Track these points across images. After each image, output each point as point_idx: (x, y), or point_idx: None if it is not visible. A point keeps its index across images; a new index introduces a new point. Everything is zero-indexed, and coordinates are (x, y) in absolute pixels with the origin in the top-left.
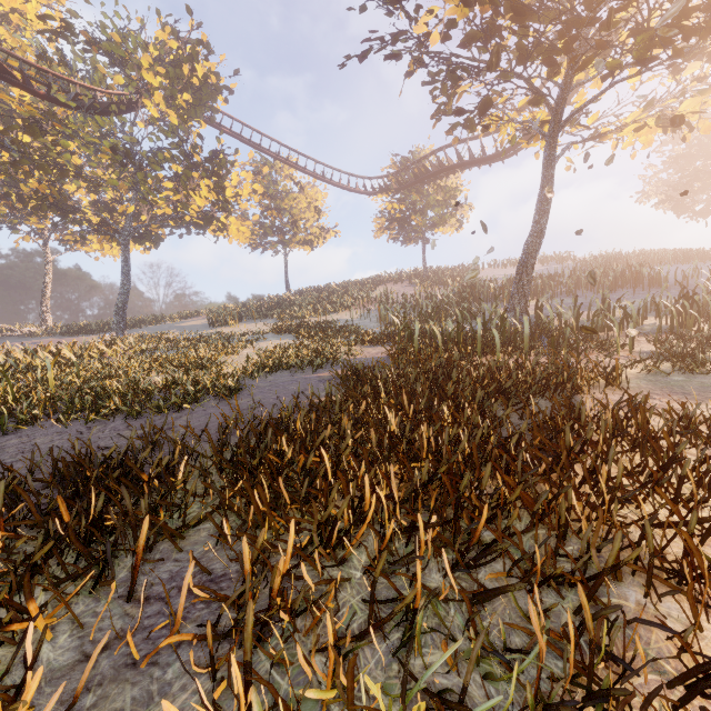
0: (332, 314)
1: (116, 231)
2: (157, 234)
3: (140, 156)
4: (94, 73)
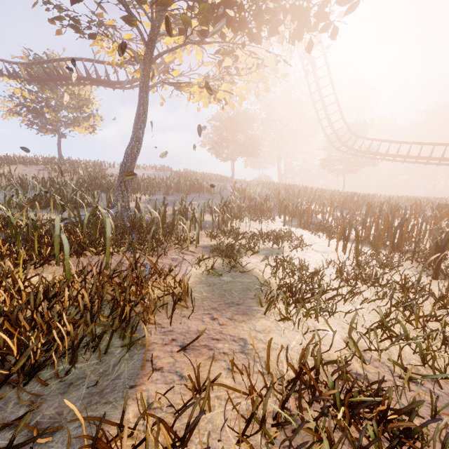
0: None
1: None
2: None
3: None
4: None
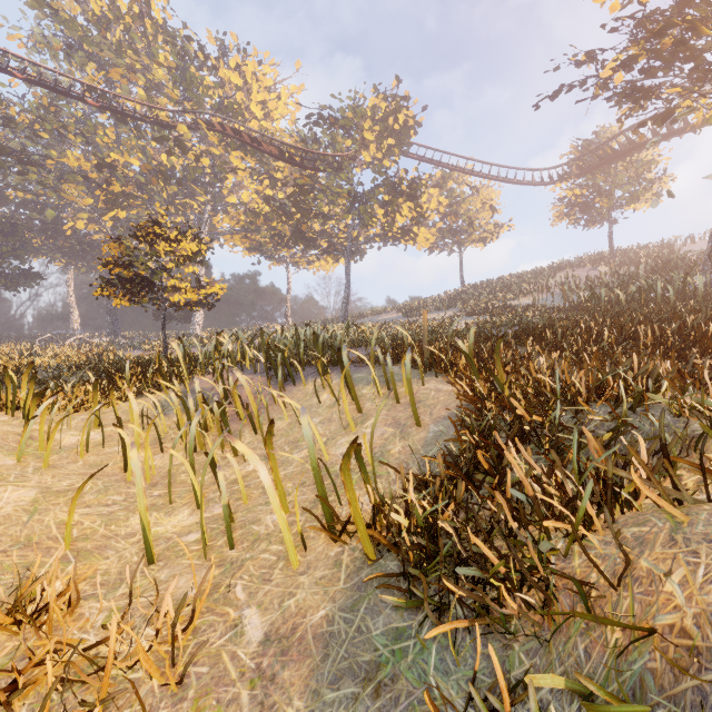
0: (512, 301)
1: (338, 251)
2: (361, 250)
3: (363, 194)
4: (332, 142)
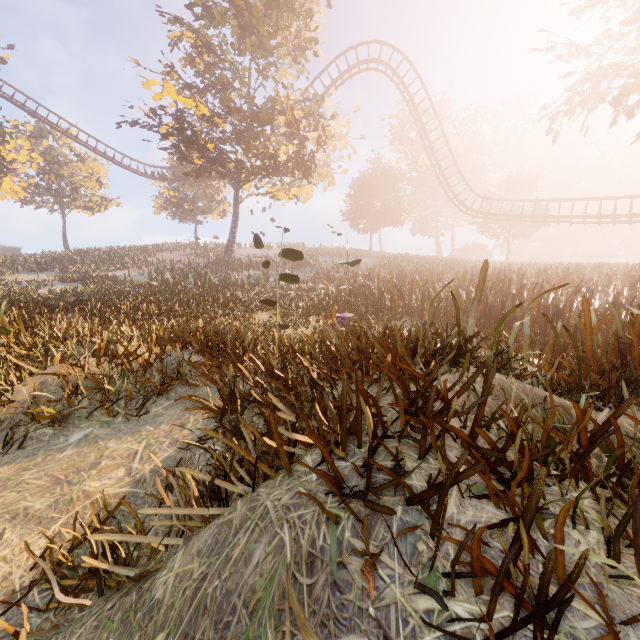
0: (114, 272)
1: None
2: None
3: None
4: None
